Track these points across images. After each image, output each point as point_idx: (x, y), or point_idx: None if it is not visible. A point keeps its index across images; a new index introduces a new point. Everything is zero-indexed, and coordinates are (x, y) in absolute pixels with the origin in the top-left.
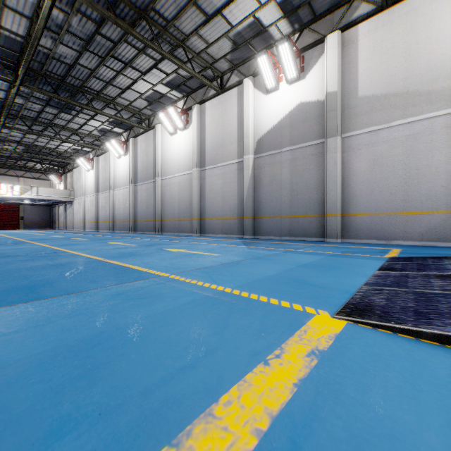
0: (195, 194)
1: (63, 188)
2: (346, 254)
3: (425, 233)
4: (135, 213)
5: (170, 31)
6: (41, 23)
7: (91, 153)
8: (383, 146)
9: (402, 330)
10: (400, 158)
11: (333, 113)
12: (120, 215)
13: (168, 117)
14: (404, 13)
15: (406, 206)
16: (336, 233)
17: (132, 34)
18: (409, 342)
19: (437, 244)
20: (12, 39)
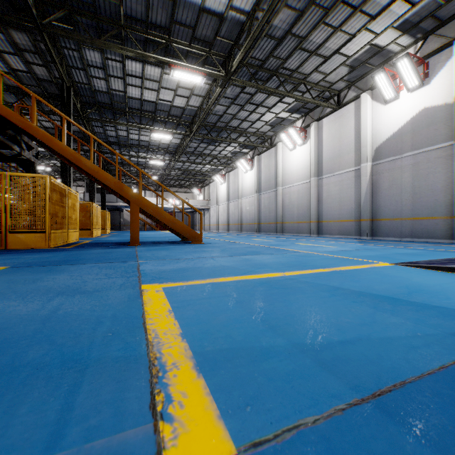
0: (313, 200)
1: (202, 198)
2: (453, 250)
3: None
4: (259, 217)
5: (294, 75)
6: (213, 101)
7: (224, 170)
8: None
9: (414, 266)
10: None
11: None
12: (247, 219)
13: (288, 136)
14: None
15: None
16: None
17: (267, 91)
18: (414, 268)
19: None
20: (191, 109)
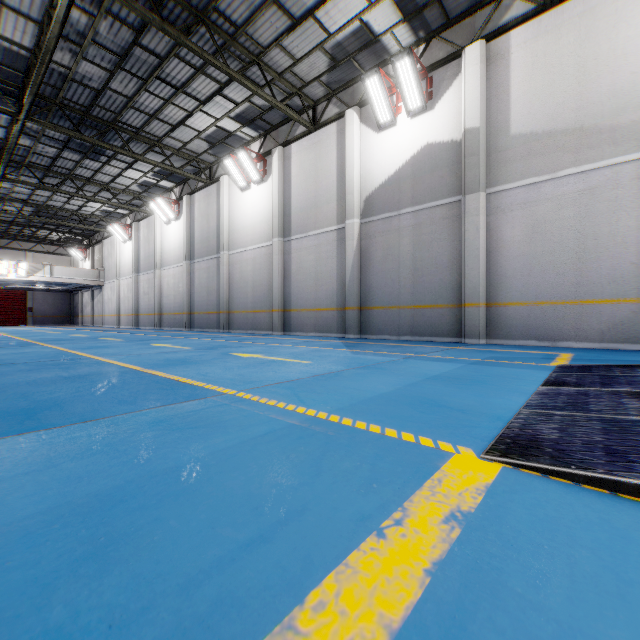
0: (276, 276)
1: (89, 267)
2: (494, 360)
3: (608, 331)
4: (191, 303)
5: (241, 41)
6: (55, 29)
7: (129, 218)
8: (546, 206)
9: (589, 480)
10: (571, 223)
11: (474, 158)
12: (170, 306)
13: (238, 165)
14: (576, 14)
15: (579, 292)
16: (478, 331)
17: (186, 46)
18: (601, 498)
19: (625, 347)
20: (14, 52)
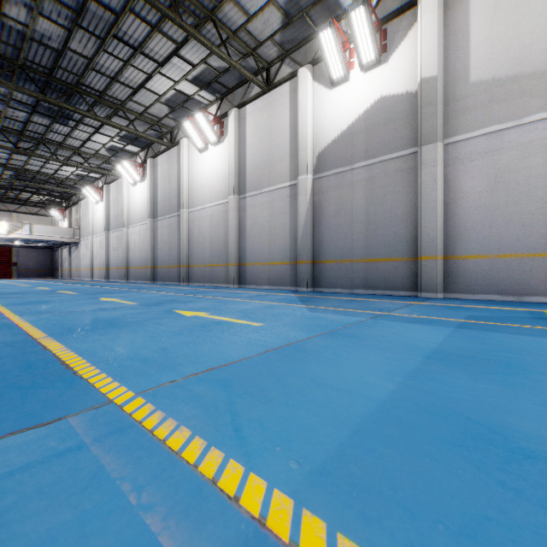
0: (232, 231)
1: (67, 226)
2: (481, 322)
3: None
4: (154, 258)
5: None
6: None
7: (101, 181)
8: (510, 155)
9: None
10: (538, 172)
11: (432, 108)
12: (136, 260)
13: (197, 127)
14: None
15: None
16: (436, 285)
17: None
18: None
19: None
20: None
